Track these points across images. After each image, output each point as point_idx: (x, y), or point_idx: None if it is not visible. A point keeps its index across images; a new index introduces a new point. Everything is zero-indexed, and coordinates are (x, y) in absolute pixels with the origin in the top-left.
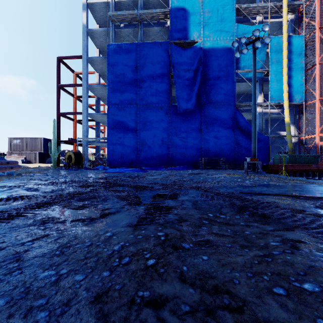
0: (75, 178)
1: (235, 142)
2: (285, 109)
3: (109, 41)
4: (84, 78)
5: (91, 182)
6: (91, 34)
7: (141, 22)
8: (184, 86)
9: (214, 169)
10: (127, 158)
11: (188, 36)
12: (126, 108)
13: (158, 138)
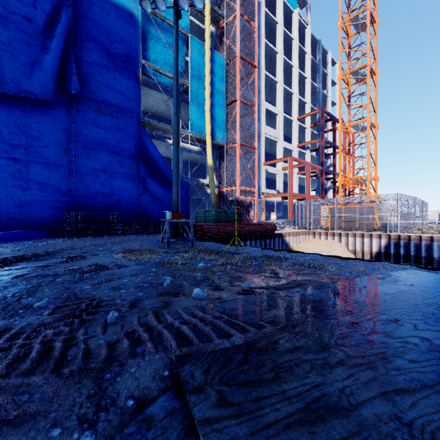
0: None
1: (141, 185)
2: (208, 147)
3: None
4: None
5: None
6: None
7: None
8: (20, 33)
9: (100, 235)
10: None
11: None
12: None
13: None
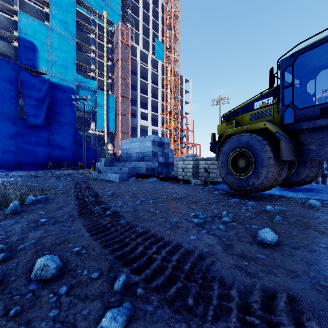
0: None
1: (76, 151)
2: (105, 135)
3: None
4: None
5: None
6: None
7: None
8: (34, 105)
9: (60, 169)
10: None
11: (37, 67)
12: None
13: (5, 144)
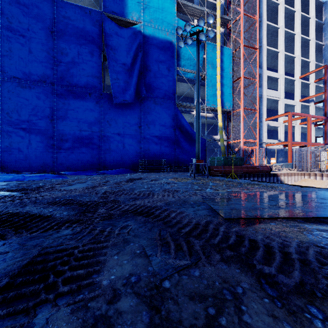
0: None
1: (176, 142)
2: (219, 114)
3: None
4: None
5: None
6: None
7: None
8: (121, 72)
9: (156, 172)
10: (37, 159)
11: (125, 13)
12: (35, 87)
13: (86, 133)
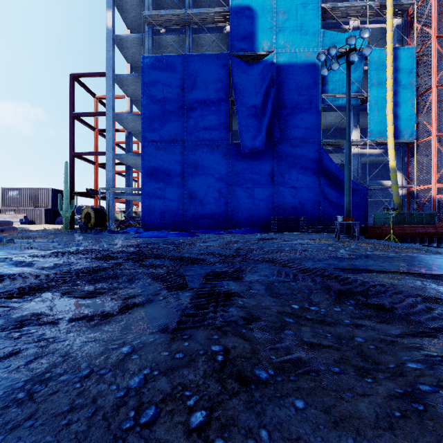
0: (93, 246)
1: (320, 194)
2: (389, 149)
3: (145, 53)
4: (109, 104)
5: (114, 253)
6: (118, 42)
7: (189, 26)
8: (250, 116)
9: (292, 232)
10: (170, 217)
11: (255, 46)
12: (168, 147)
13: (214, 189)
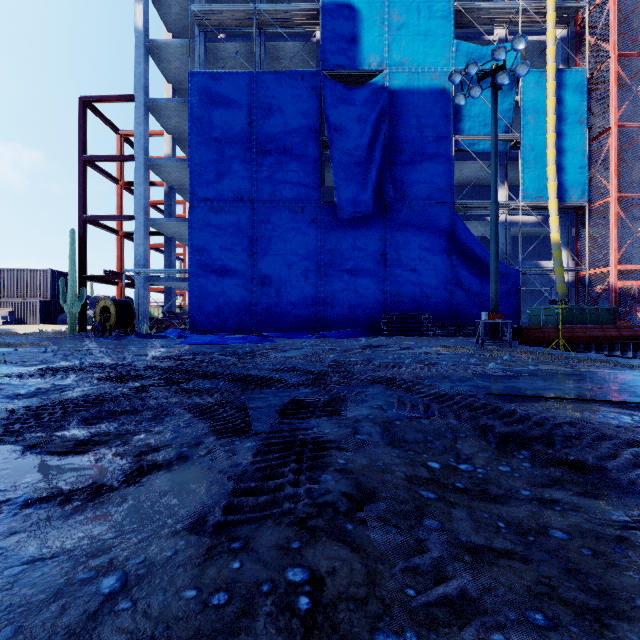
0: (108, 358)
1: (453, 280)
2: (551, 216)
3: (194, 68)
4: (139, 143)
5: (139, 369)
6: (154, 51)
7: (260, 30)
8: (351, 165)
9: (412, 336)
10: (232, 314)
11: (358, 62)
12: (229, 209)
13: (297, 272)
